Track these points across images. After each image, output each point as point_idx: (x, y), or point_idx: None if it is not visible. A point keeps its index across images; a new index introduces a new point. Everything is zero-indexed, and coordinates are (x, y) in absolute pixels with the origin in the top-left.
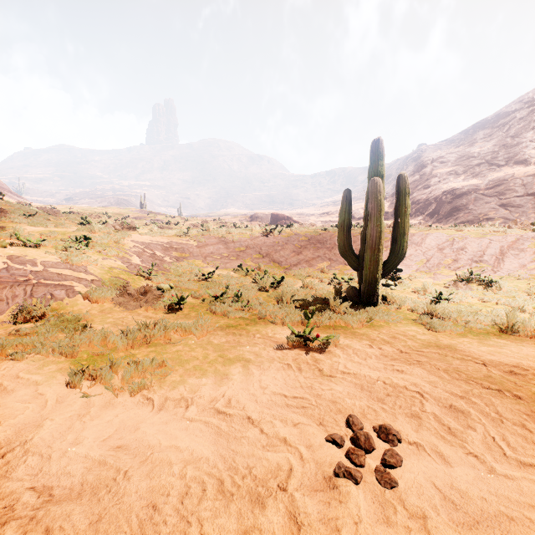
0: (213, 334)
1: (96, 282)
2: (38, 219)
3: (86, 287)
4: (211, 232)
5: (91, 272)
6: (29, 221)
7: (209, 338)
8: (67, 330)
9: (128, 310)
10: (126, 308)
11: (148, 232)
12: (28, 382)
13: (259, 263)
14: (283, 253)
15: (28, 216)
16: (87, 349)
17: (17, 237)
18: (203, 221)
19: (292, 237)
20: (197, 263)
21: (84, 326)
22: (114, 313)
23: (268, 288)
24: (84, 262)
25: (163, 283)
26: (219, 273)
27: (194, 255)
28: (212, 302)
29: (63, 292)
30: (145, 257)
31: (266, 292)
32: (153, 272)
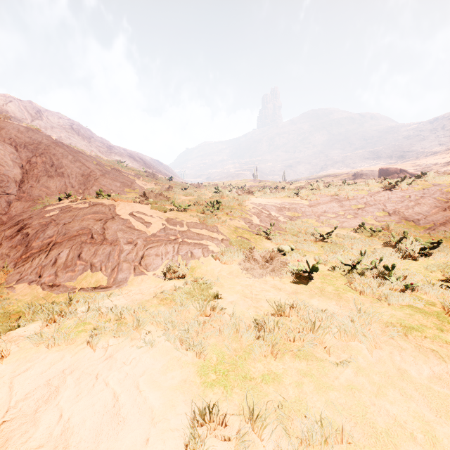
0: (391, 346)
1: (225, 242)
2: (189, 191)
3: (217, 247)
4: (322, 191)
5: (221, 231)
6: (184, 192)
7: (392, 359)
8: (198, 301)
9: (254, 275)
10: (252, 273)
11: (263, 195)
12: (144, 405)
13: (387, 222)
14: (419, 209)
15: (183, 189)
16: (216, 342)
17: (173, 204)
18: (306, 184)
19: (429, 189)
20: (310, 222)
21: (214, 296)
22: (241, 277)
23: (416, 256)
24: (215, 223)
25: (282, 244)
26: (336, 233)
27: (306, 214)
28: (346, 271)
29: (199, 250)
30: (262, 218)
31: (414, 261)
32: (271, 231)
